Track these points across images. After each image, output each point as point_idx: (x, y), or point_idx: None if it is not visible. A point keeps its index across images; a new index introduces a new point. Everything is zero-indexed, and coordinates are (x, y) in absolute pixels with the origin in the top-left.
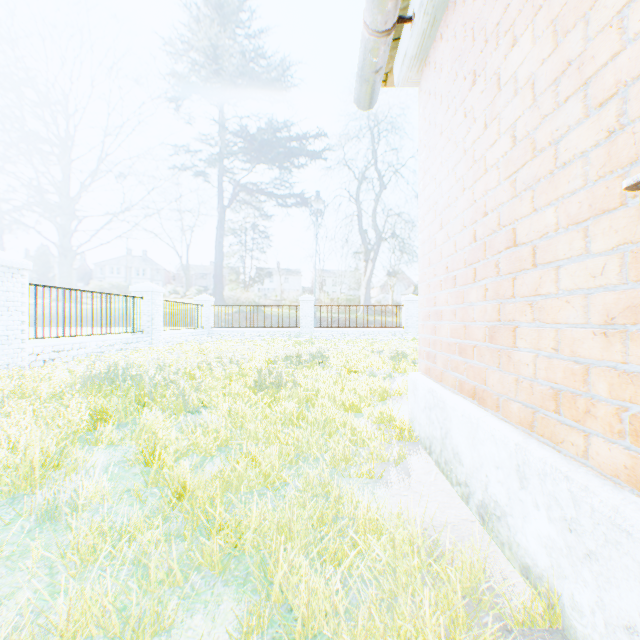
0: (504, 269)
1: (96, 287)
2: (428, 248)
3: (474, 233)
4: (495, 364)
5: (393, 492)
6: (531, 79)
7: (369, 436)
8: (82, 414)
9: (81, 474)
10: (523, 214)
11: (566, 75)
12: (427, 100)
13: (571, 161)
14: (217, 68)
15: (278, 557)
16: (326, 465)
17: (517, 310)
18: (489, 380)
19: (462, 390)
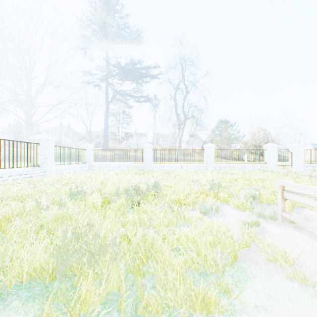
0: None
1: None
2: None
3: None
4: None
5: None
6: None
7: None
8: None
9: None
10: None
11: None
12: None
13: None
14: (102, 26)
15: None
16: None
17: None
18: None
19: None
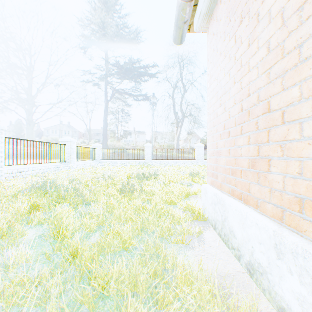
0: (262, 126)
1: (44, 139)
2: (213, 117)
3: (241, 106)
4: (255, 181)
5: (196, 253)
6: (280, 11)
7: (181, 219)
8: (25, 207)
9: (14, 246)
10: (275, 92)
11: (308, 2)
12: (212, 37)
13: (311, 56)
14: (104, 32)
15: (128, 303)
16: (158, 236)
17: (271, 149)
18: (251, 190)
19: (233, 194)
